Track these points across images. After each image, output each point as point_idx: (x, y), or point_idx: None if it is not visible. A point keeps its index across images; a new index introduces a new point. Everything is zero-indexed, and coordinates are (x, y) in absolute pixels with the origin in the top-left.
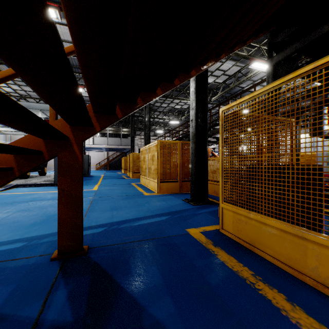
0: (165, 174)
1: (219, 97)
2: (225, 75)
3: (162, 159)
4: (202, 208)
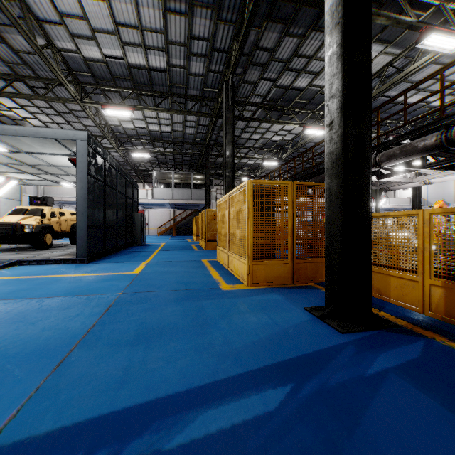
0: (262, 247)
1: None
2: None
3: (256, 217)
4: (372, 347)
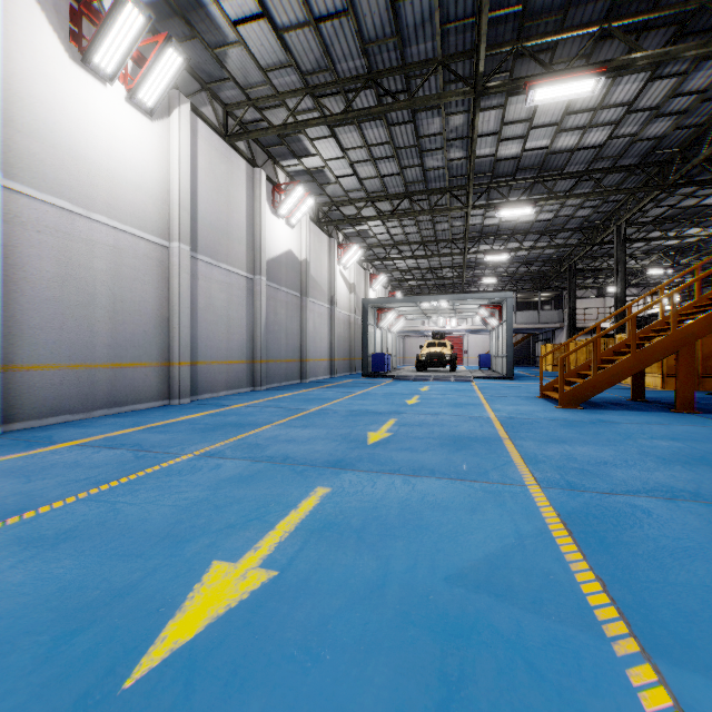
0: (672, 368)
1: None
2: None
3: None
4: None
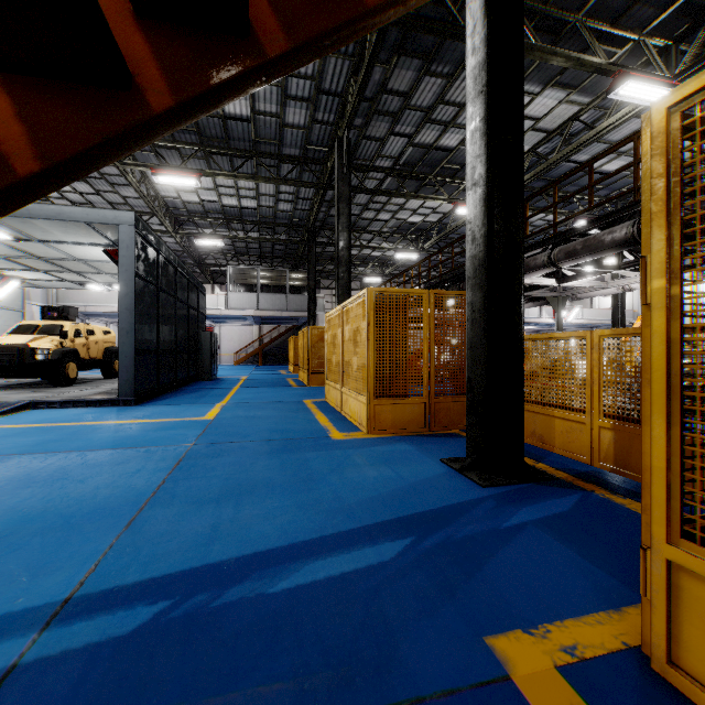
0: (388, 381)
1: None
2: (538, 132)
3: (380, 339)
4: (516, 501)
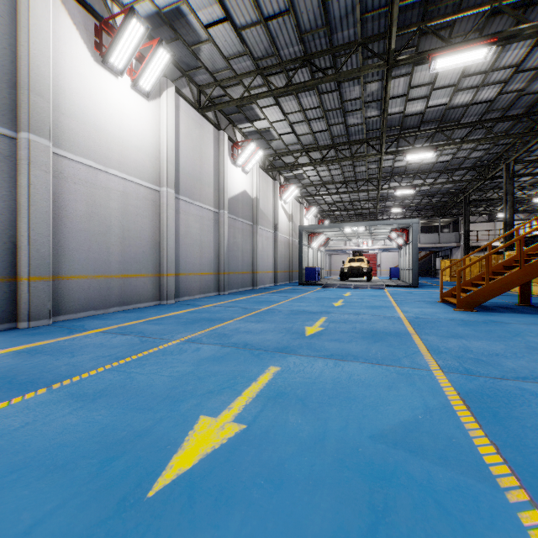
0: None
1: None
2: None
3: None
4: None
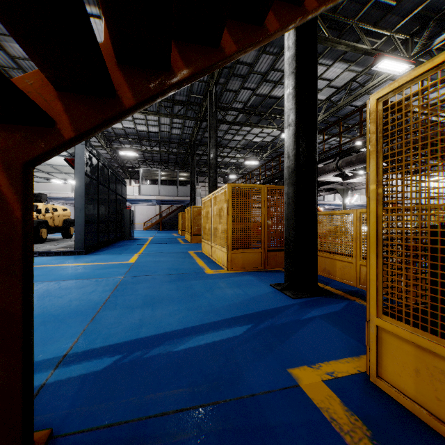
0: (240, 239)
1: (319, 124)
2: (331, 88)
3: (234, 214)
4: (311, 305)
